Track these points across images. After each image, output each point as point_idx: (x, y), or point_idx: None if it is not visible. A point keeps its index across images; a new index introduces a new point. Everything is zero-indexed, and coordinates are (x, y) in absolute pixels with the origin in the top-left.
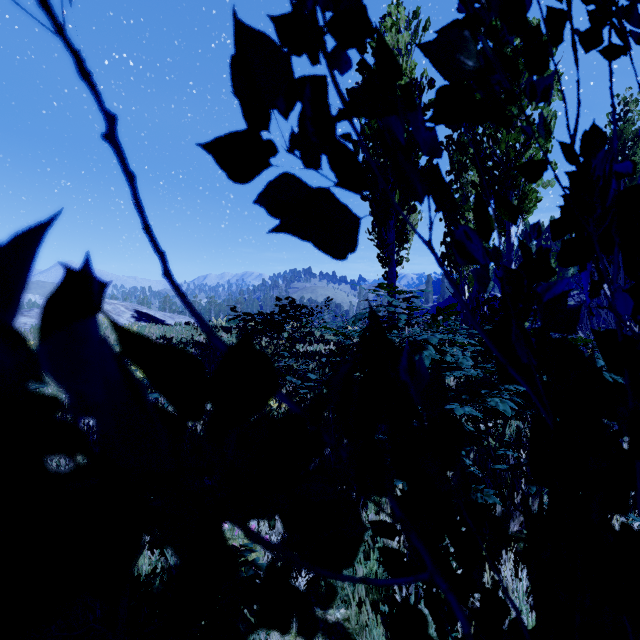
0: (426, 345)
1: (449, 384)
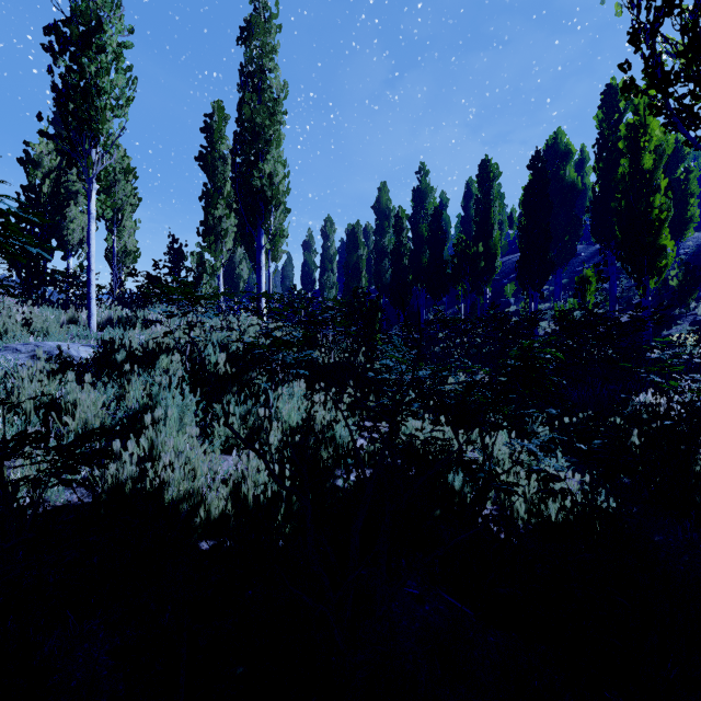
0: None
1: None
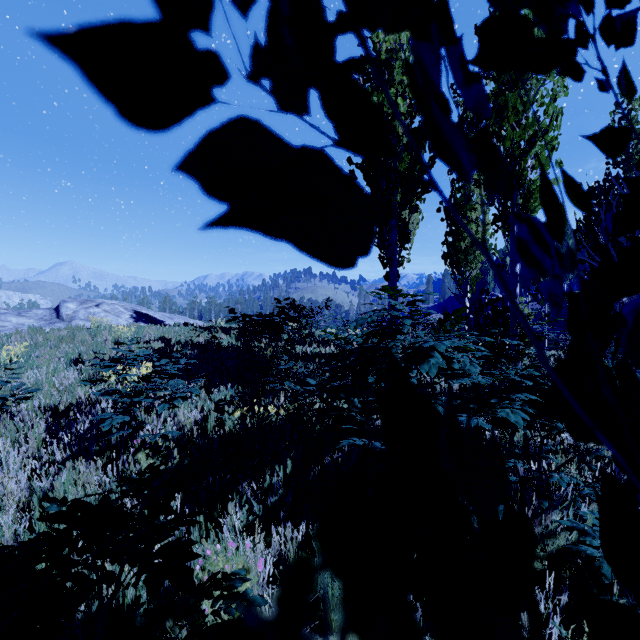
0: (432, 352)
1: (452, 387)
